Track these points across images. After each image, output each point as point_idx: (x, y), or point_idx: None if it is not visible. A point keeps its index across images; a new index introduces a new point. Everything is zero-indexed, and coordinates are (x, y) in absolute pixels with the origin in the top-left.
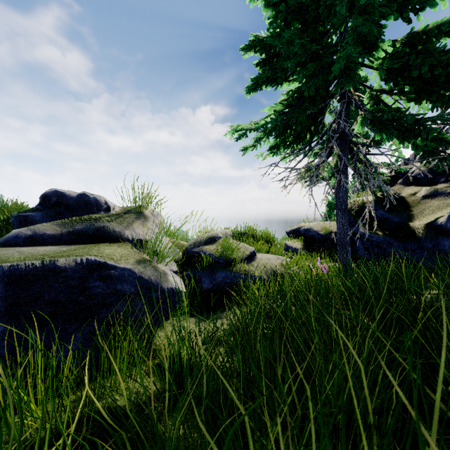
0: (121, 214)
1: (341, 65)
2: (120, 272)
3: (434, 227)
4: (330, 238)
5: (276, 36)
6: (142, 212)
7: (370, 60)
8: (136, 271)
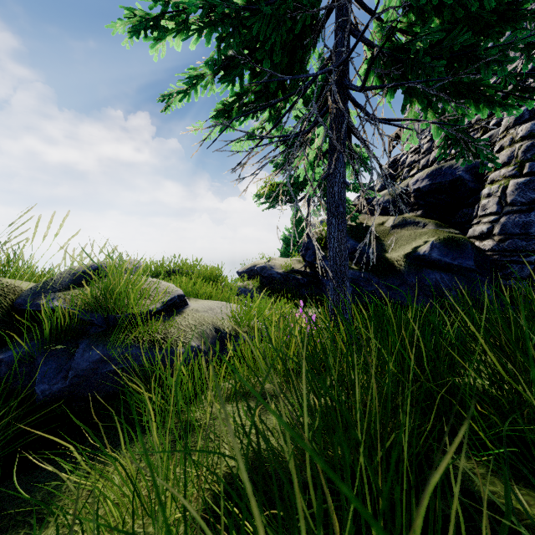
0: None
1: None
2: None
3: (415, 258)
4: (292, 278)
5: None
6: None
7: None
8: None
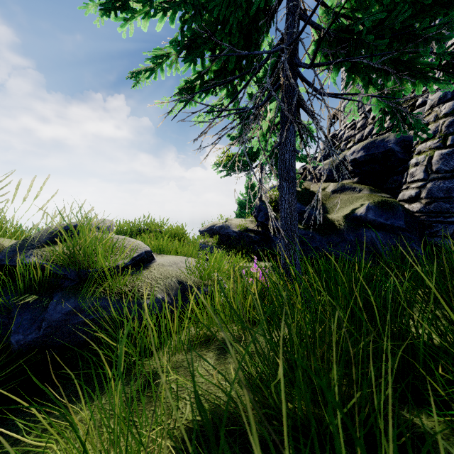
0: None
1: None
2: None
3: (353, 218)
4: (246, 236)
5: None
6: None
7: None
8: None
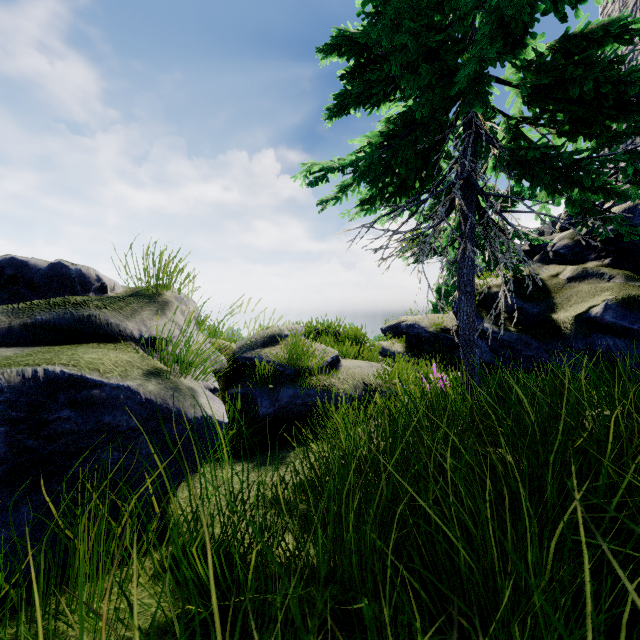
0: (124, 297)
1: (470, 72)
2: (110, 393)
3: (586, 320)
4: (442, 337)
5: (375, 16)
6: (160, 295)
7: (513, 65)
8: (141, 389)
